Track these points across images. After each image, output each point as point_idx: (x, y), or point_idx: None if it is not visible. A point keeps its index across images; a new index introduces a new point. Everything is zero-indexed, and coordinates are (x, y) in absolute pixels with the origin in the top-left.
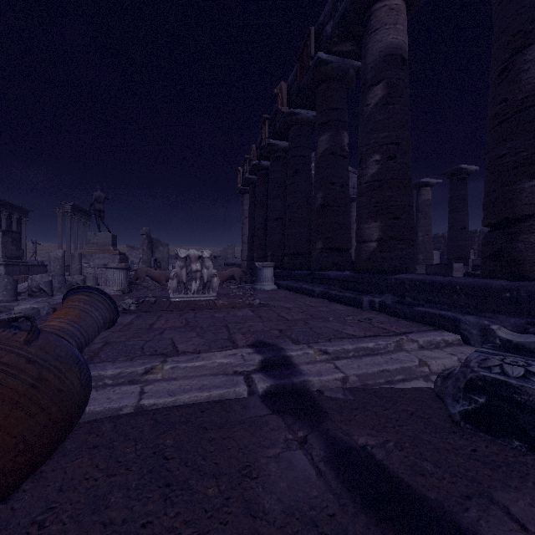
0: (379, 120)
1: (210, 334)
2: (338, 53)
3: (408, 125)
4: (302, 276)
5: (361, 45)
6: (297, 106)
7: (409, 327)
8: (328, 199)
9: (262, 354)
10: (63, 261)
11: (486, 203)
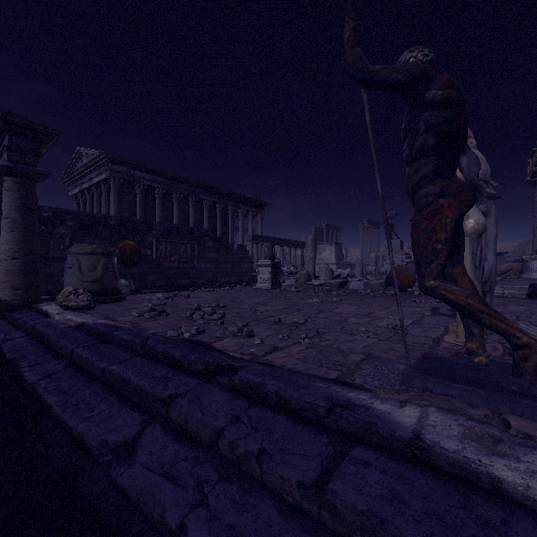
0: None
1: None
2: None
3: None
4: None
5: None
6: None
7: None
8: None
9: None
10: (375, 259)
11: None
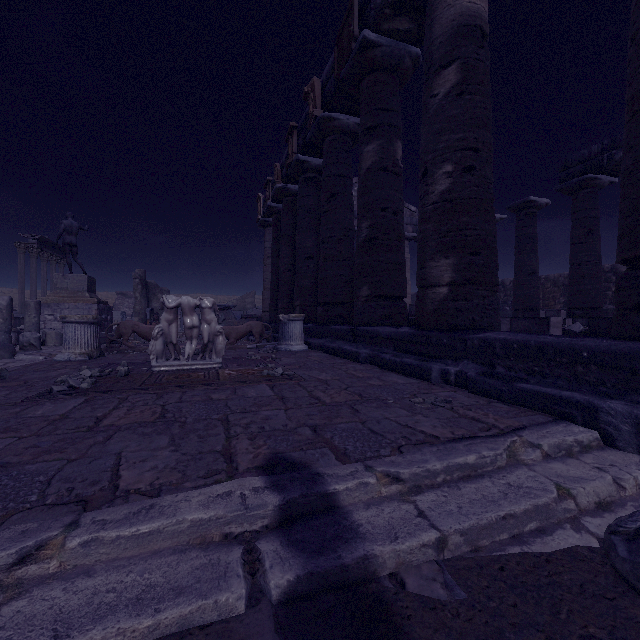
0: (452, 116)
1: (193, 440)
2: (391, 33)
3: (490, 125)
4: (341, 333)
5: (421, 23)
6: (334, 109)
7: (513, 416)
8: (376, 230)
9: (282, 491)
10: (8, 312)
11: (627, 226)
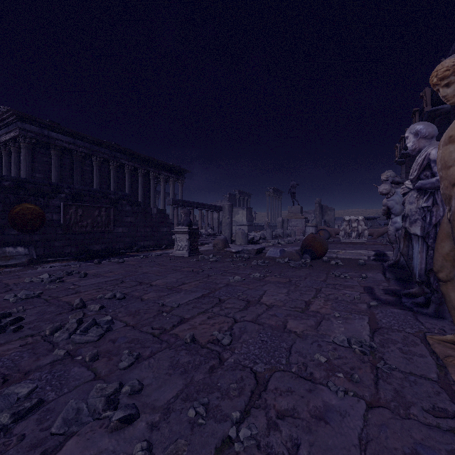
0: None
1: (358, 248)
2: None
3: None
4: None
5: None
6: (438, 104)
7: None
8: None
9: (375, 252)
10: (281, 223)
11: None
